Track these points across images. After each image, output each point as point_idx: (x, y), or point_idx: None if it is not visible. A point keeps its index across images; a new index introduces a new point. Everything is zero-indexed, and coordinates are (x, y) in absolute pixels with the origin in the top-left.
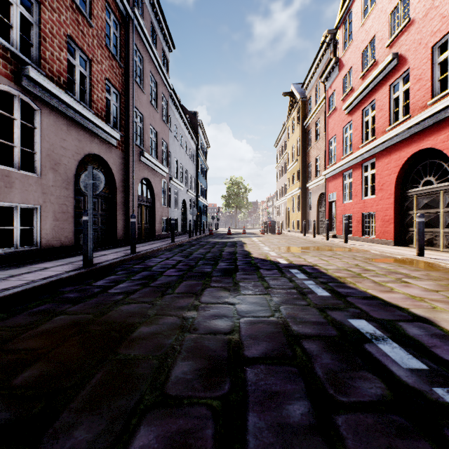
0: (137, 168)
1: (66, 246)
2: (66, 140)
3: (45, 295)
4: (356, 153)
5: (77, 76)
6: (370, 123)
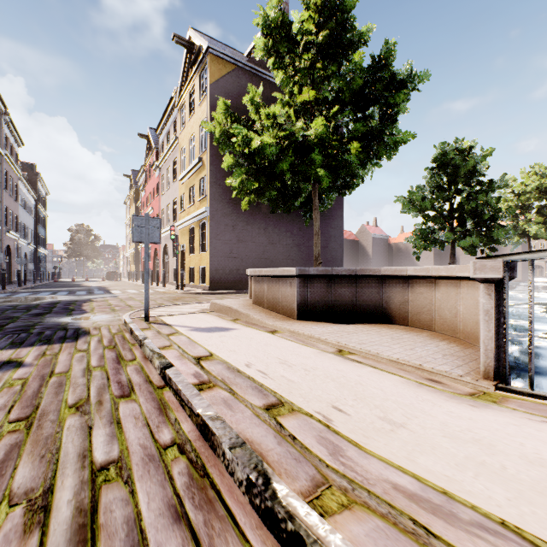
0: (5, 240)
1: None
2: None
3: (23, 289)
4: None
5: None
6: None
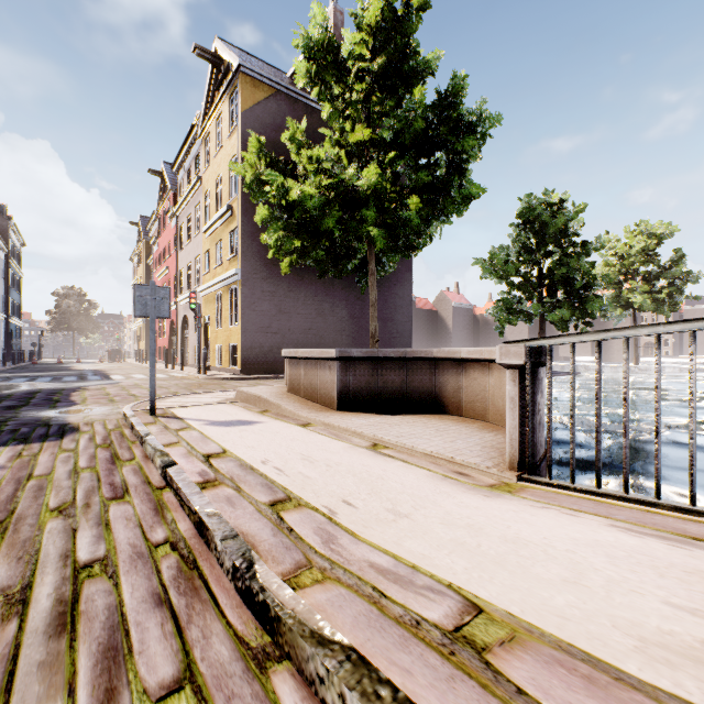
0: None
1: None
2: None
3: None
4: None
5: None
6: None
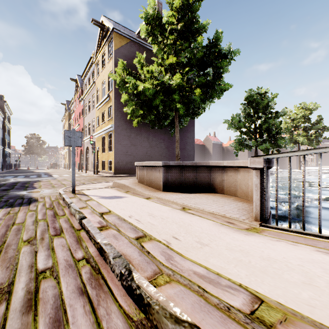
0: None
1: None
2: None
3: None
4: None
5: None
6: None
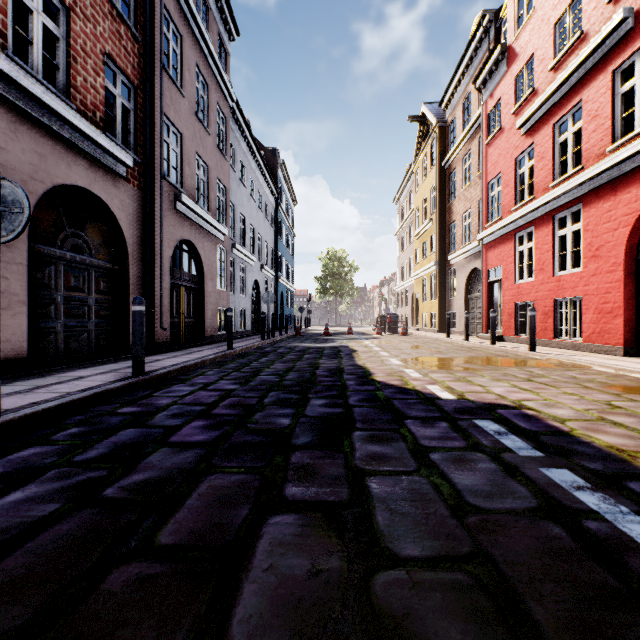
0: (170, 222)
1: (5, 360)
2: (5, 150)
3: None
4: (543, 198)
5: (37, 32)
6: (571, 144)
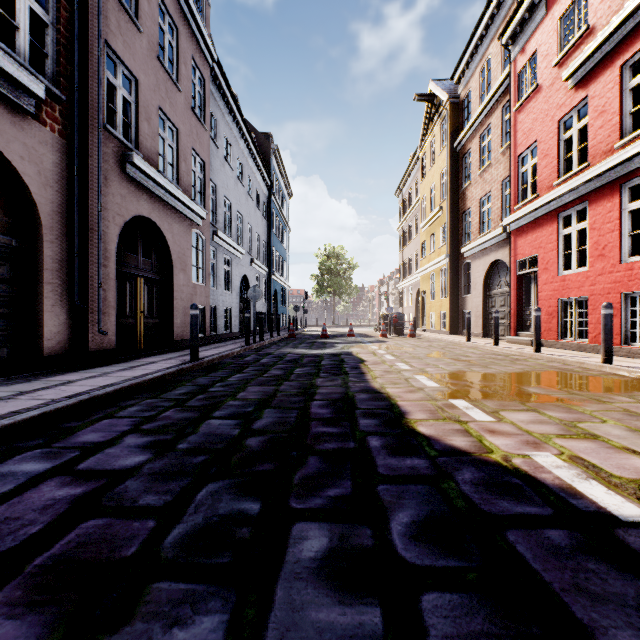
0: (117, 190)
1: None
2: None
3: None
4: (607, 161)
5: None
6: None
